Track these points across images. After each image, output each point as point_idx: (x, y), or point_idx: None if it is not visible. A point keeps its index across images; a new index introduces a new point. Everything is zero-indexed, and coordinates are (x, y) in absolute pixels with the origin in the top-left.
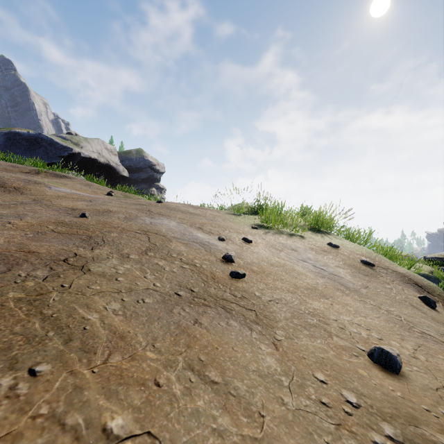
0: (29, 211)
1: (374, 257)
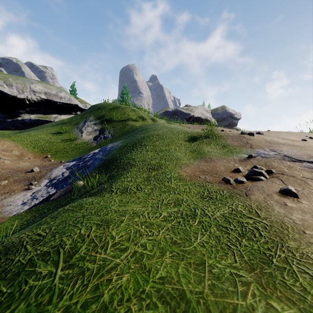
0: None
1: None
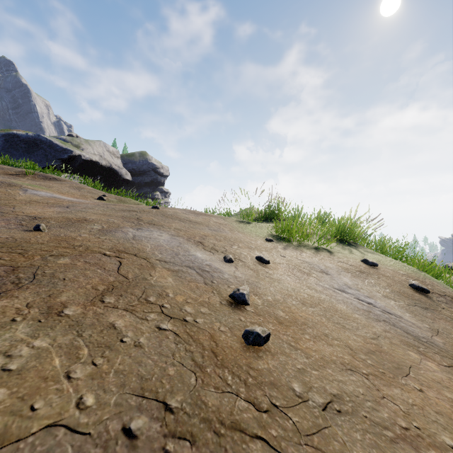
0: None
1: (423, 279)
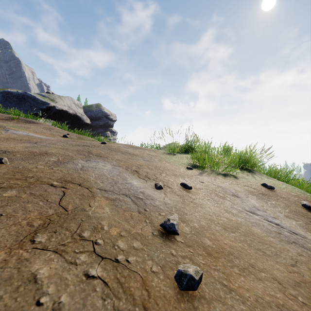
0: None
1: (310, 199)
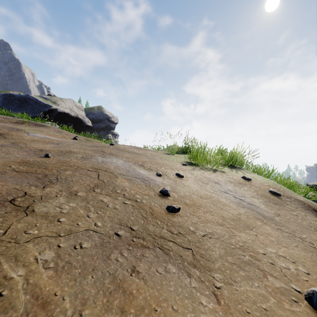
0: (3, 152)
1: (279, 188)
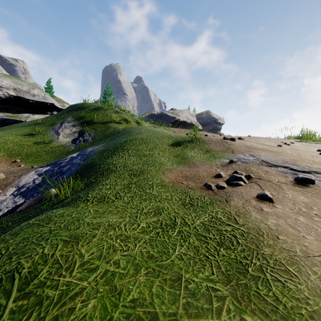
0: None
1: None
